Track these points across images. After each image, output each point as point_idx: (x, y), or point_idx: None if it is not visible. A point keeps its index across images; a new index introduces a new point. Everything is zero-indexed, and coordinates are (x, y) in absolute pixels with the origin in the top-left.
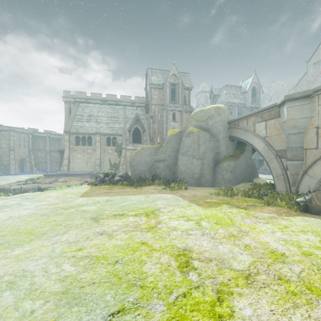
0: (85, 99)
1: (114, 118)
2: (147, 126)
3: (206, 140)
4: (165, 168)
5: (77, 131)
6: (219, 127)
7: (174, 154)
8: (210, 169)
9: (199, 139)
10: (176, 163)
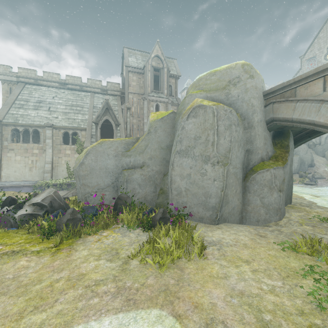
0: (34, 79)
1: (76, 106)
2: (122, 120)
3: (232, 123)
4: (145, 182)
5: (16, 122)
6: (252, 99)
7: (161, 155)
8: (238, 186)
9: (218, 120)
10: (166, 172)
